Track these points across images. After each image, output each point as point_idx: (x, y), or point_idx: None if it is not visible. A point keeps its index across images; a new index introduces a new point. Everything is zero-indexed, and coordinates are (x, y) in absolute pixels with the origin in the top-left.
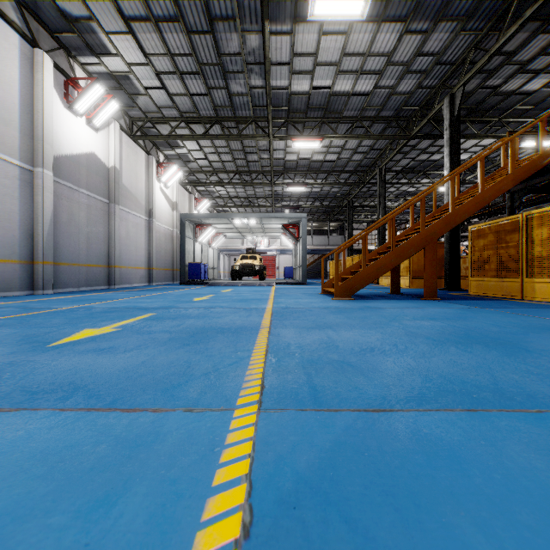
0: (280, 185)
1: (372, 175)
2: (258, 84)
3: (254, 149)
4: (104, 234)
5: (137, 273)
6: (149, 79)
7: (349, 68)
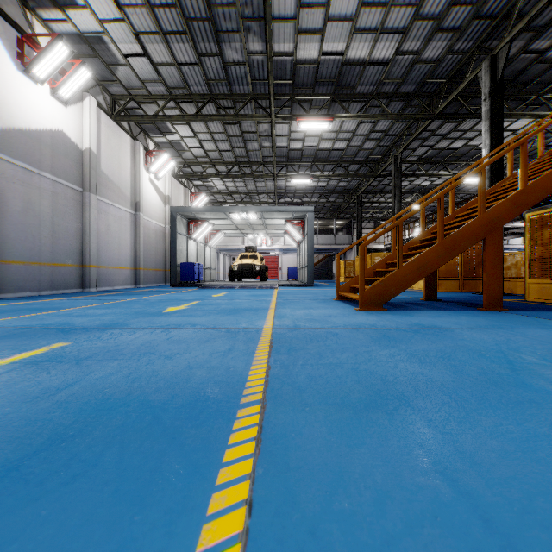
0: (283, 177)
1: (385, 165)
2: (257, 49)
3: (254, 135)
4: (76, 227)
5: (121, 274)
6: (128, 43)
7: (367, 25)
